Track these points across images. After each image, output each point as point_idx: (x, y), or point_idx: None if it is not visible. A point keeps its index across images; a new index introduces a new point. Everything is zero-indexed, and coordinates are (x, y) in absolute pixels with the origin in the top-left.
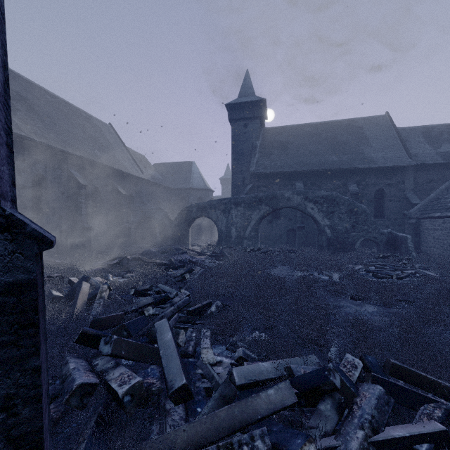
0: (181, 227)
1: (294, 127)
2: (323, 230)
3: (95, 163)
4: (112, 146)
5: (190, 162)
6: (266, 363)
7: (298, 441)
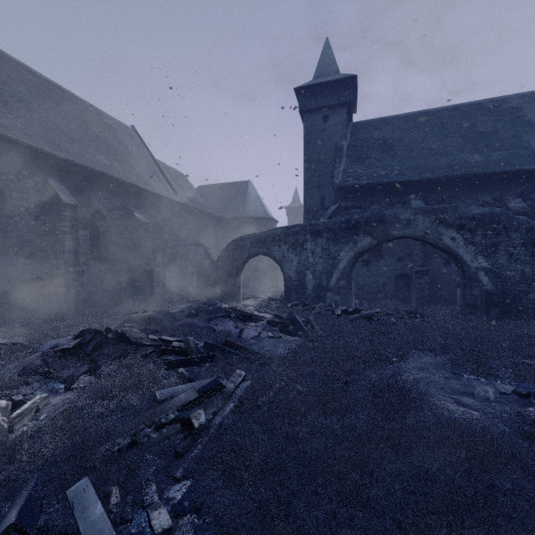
0: (227, 271)
1: (401, 117)
2: (474, 278)
3: (96, 173)
4: (131, 154)
5: (245, 181)
6: None
7: None
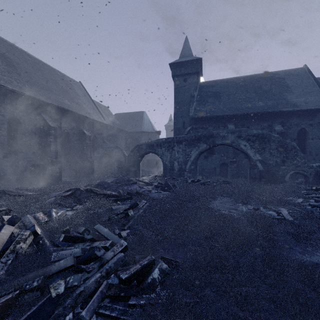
0: (133, 161)
1: (225, 80)
2: (254, 164)
3: (64, 110)
4: (80, 98)
5: (142, 111)
6: None
7: None
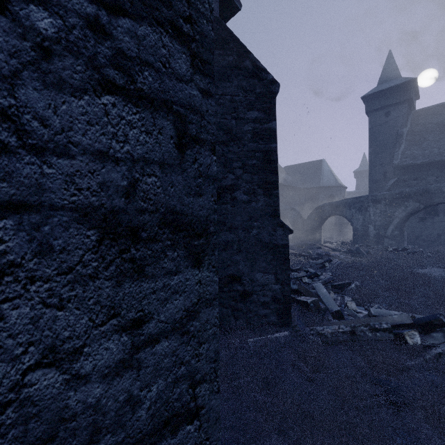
0: (314, 225)
1: None
2: None
3: None
4: None
5: (319, 160)
6: (395, 312)
7: (408, 330)
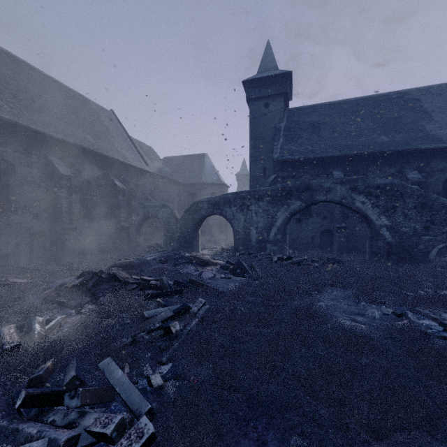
0: (189, 227)
1: (326, 105)
2: (379, 233)
3: (84, 150)
4: (111, 133)
5: (202, 154)
6: None
7: None
